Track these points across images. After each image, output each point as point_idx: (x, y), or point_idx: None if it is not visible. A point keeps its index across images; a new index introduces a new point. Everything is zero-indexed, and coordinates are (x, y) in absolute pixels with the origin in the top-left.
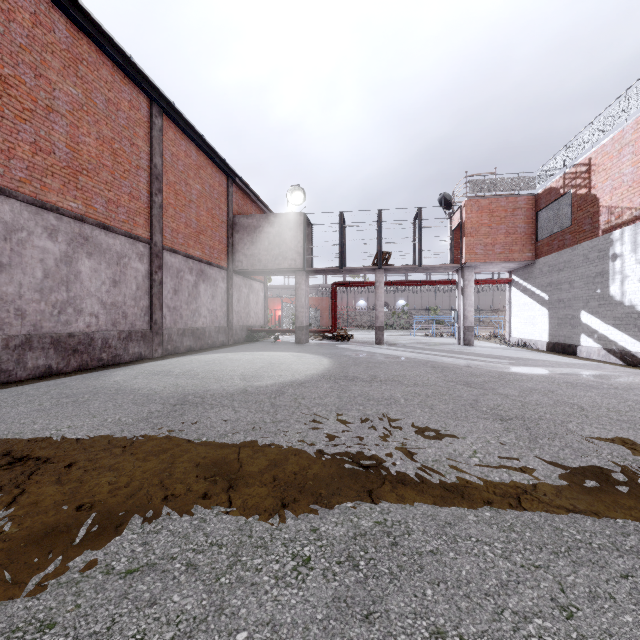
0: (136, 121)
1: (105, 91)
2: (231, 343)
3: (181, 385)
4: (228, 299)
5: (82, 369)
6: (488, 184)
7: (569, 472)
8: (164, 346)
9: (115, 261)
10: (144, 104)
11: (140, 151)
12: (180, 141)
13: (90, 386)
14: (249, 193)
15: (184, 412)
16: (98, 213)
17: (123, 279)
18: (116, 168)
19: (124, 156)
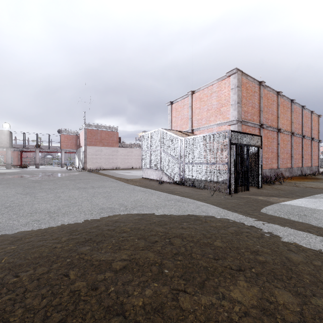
0: None
1: None
2: None
3: None
4: None
5: None
6: (67, 131)
7: (41, 172)
8: None
9: None
10: None
11: None
12: None
13: None
14: None
15: None
16: None
17: None
18: None
19: None
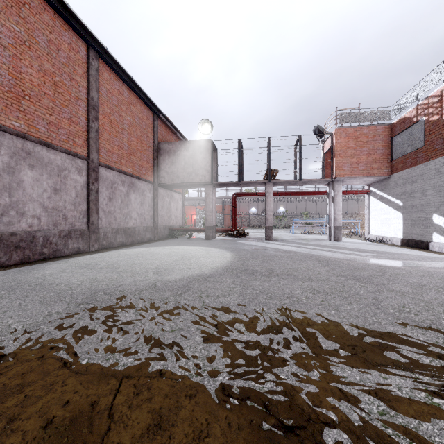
0: (75, 61)
1: (46, 33)
2: (156, 239)
3: (98, 279)
4: (154, 206)
5: (24, 262)
6: (353, 116)
7: None
8: (100, 242)
9: (56, 173)
10: (82, 48)
11: (79, 85)
12: (114, 81)
13: (16, 280)
14: (170, 126)
15: (83, 315)
16: (40, 132)
17: (63, 188)
18: (57, 97)
19: (64, 88)
